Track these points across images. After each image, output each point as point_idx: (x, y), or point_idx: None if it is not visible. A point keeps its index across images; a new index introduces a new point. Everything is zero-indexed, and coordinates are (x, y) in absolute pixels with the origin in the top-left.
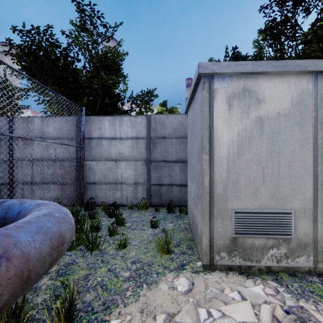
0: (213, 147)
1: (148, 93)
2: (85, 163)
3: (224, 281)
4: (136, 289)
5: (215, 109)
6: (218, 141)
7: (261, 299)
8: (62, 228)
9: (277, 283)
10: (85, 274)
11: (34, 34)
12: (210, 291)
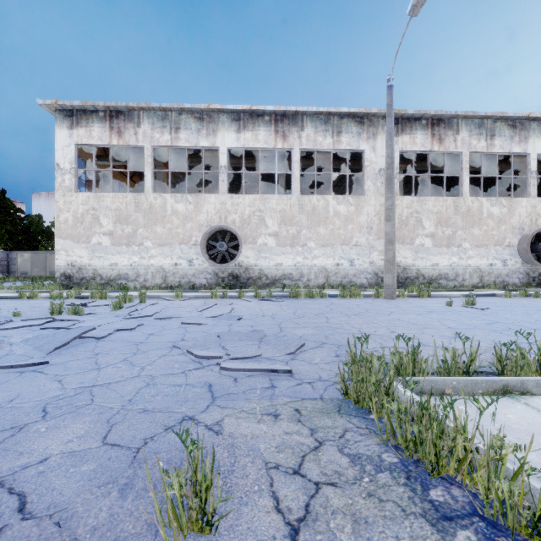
0: (18, 263)
1: None
2: (10, 266)
3: None
4: None
5: (18, 257)
6: (18, 262)
7: None
8: None
9: None
10: None
11: None
12: None
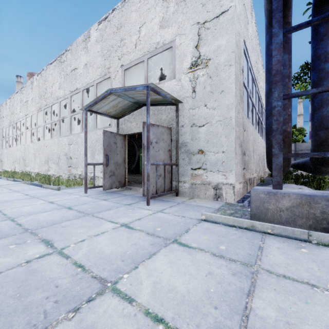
0: None
1: None
2: None
3: None
4: None
5: None
6: None
7: None
8: None
9: None
10: None
11: None
12: None
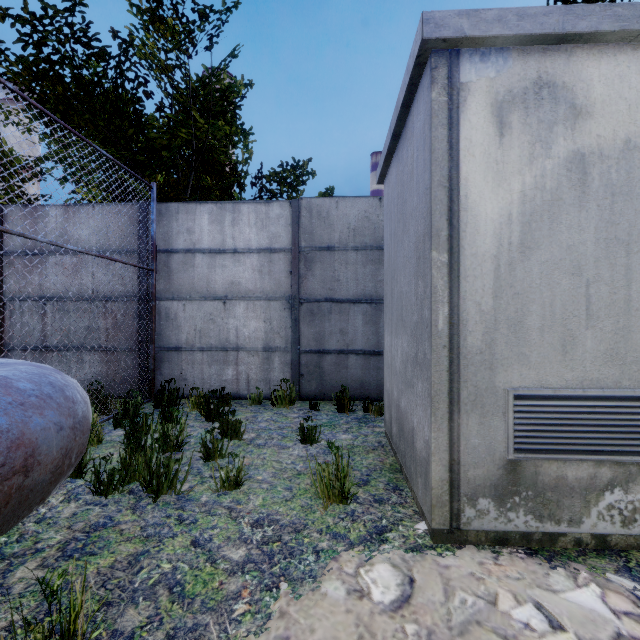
0: (459, 231)
1: (295, 167)
2: (158, 306)
3: (492, 574)
4: (261, 597)
5: (463, 133)
6: (471, 214)
7: (604, 628)
8: (30, 422)
9: (634, 581)
10: (132, 554)
11: (43, 18)
12: (461, 604)
